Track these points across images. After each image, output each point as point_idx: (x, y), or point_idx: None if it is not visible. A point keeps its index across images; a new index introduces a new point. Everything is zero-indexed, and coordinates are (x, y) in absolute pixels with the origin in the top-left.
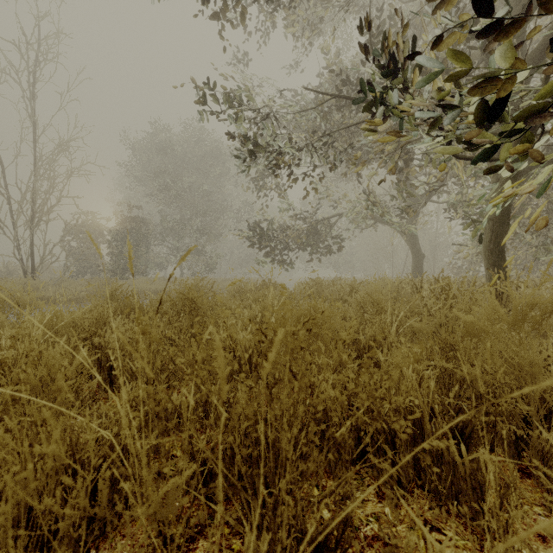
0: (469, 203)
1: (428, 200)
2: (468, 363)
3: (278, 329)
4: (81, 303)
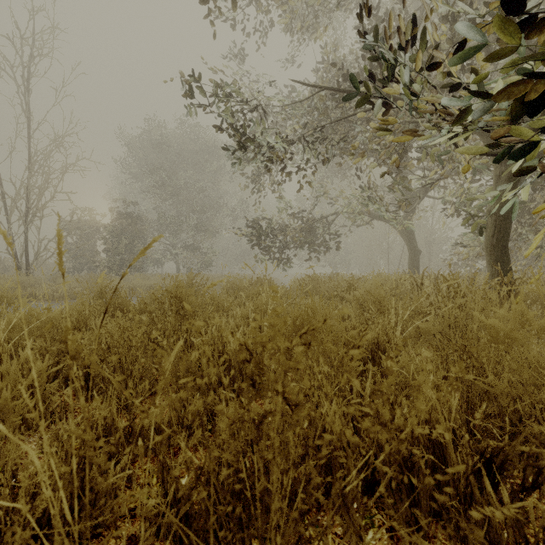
0: (470, 197)
1: (425, 195)
2: (491, 374)
3: (268, 344)
4: (75, 300)
